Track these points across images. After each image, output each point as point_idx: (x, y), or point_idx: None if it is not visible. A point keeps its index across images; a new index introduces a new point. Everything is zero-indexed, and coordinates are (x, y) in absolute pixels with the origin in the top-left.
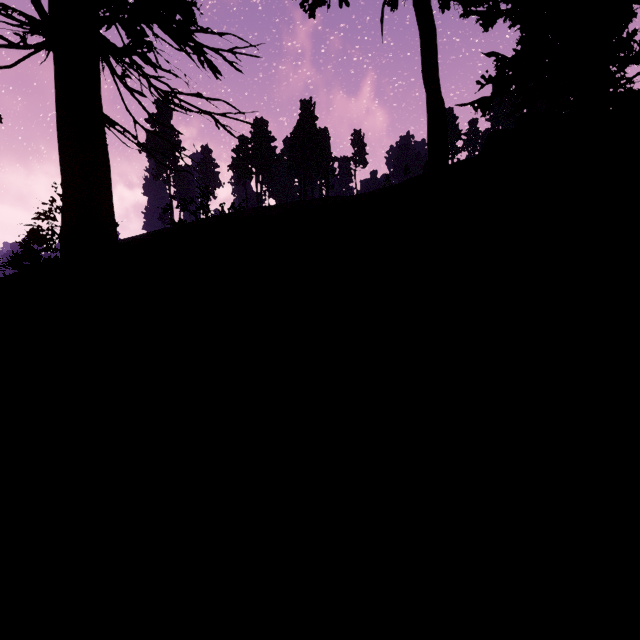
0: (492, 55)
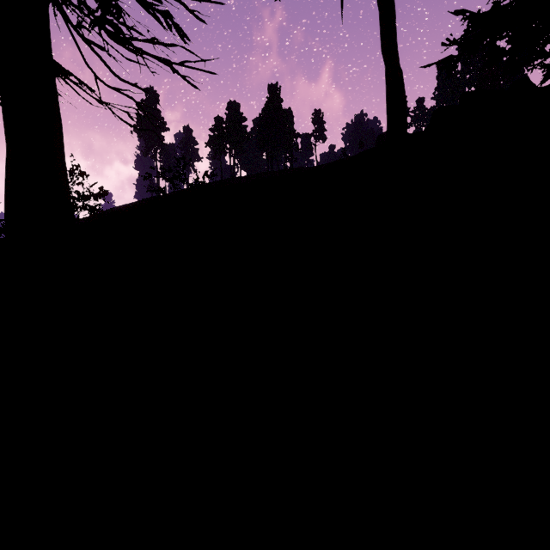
0: (460, 12)
